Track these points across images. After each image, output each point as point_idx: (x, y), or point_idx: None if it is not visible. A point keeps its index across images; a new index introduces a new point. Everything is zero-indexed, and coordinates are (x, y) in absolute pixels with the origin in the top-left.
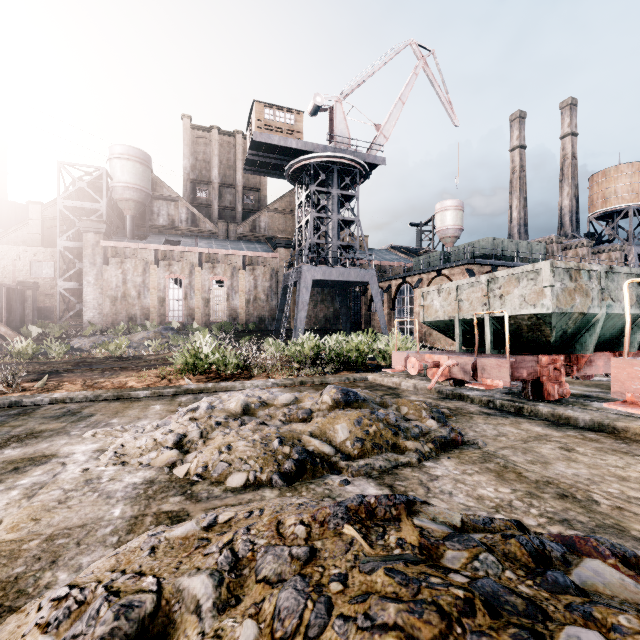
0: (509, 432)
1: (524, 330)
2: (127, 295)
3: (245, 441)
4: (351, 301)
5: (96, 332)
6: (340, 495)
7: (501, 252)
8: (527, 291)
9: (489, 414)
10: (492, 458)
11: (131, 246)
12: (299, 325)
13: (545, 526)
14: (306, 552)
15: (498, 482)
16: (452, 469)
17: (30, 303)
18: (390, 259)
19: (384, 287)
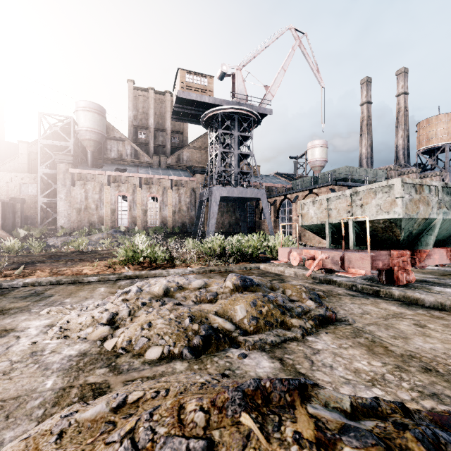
0: (371, 310)
1: (379, 231)
2: (88, 207)
3: (163, 319)
4: (248, 212)
5: (66, 234)
6: (238, 368)
7: (355, 177)
8: (382, 201)
9: (353, 295)
10: (361, 333)
11: (91, 172)
12: (210, 229)
13: (418, 400)
14: (203, 447)
15: (370, 356)
16: (330, 343)
17: (19, 213)
18: (275, 182)
19: (271, 202)
